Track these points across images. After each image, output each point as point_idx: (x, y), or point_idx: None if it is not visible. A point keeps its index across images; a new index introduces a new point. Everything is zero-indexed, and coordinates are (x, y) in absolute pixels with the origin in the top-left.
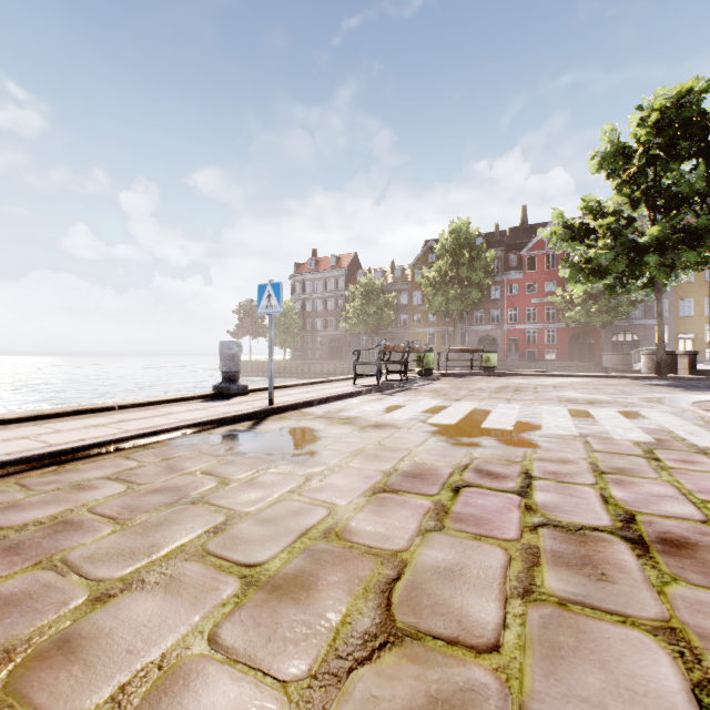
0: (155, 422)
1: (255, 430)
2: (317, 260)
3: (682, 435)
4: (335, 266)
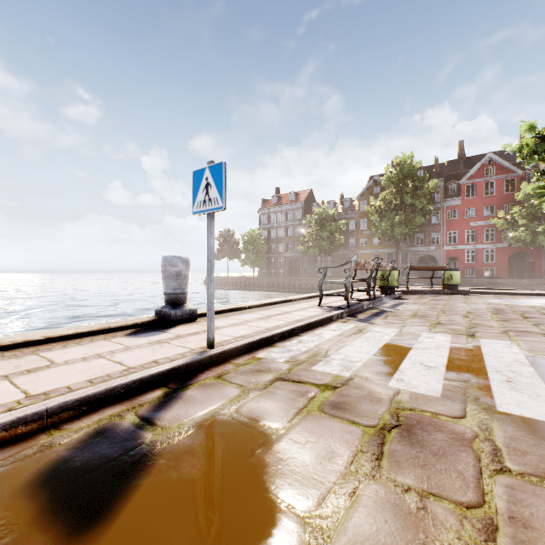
0: None
1: (145, 436)
2: (280, 196)
3: None
4: (294, 201)
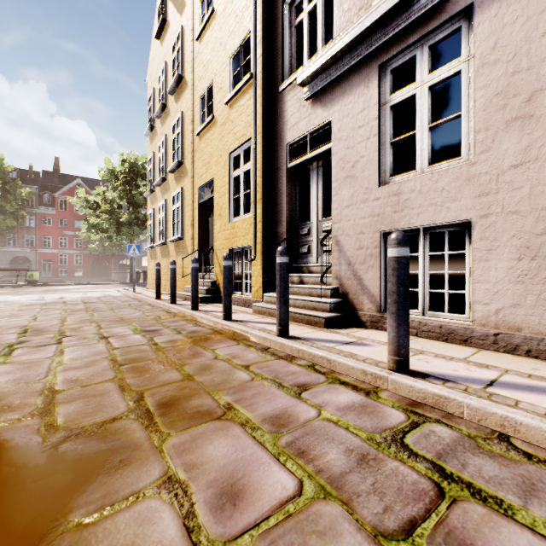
0: None
1: None
2: None
3: (112, 295)
4: None
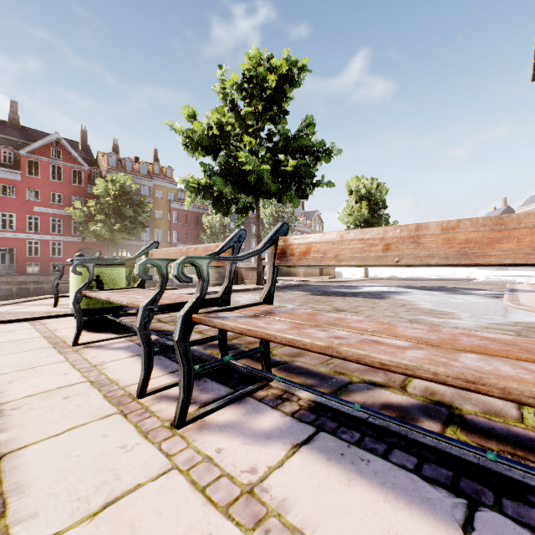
0: None
1: None
2: None
3: None
4: None
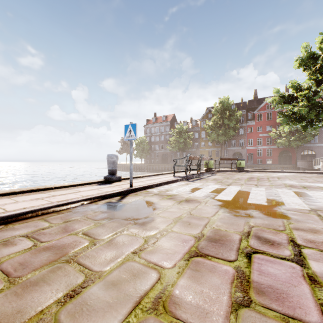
0: (69, 197)
1: (120, 202)
2: (156, 117)
3: None
4: (164, 120)
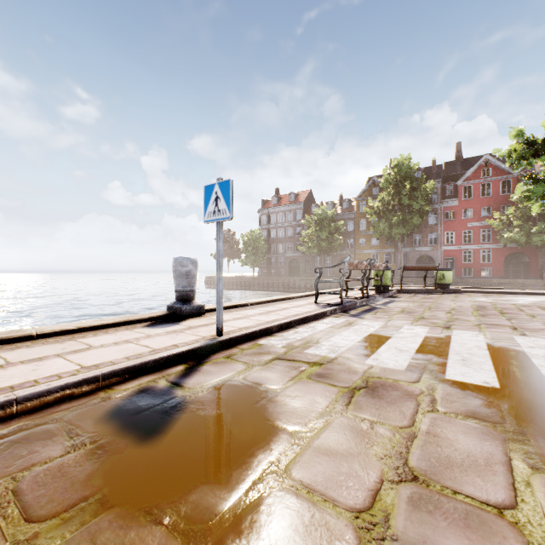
0: (40, 370)
1: (177, 392)
2: (279, 197)
3: None
4: (294, 201)
